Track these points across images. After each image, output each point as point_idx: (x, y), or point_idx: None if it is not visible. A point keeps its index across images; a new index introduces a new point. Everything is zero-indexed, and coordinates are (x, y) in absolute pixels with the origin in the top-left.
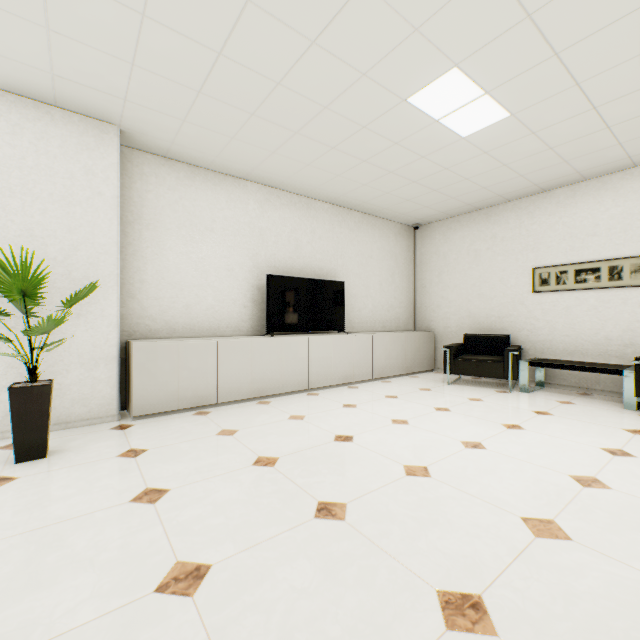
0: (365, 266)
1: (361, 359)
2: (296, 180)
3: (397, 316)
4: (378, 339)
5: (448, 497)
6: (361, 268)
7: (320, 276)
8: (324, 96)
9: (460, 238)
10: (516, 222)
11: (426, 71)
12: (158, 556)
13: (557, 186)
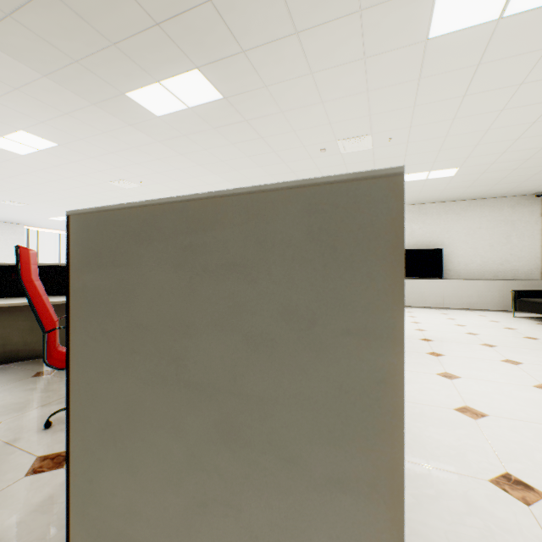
0: (472, 235)
1: (450, 295)
2: None
3: (514, 268)
4: (468, 283)
5: None
6: (468, 237)
7: (429, 246)
8: None
9: None
10: None
11: None
12: None
13: None
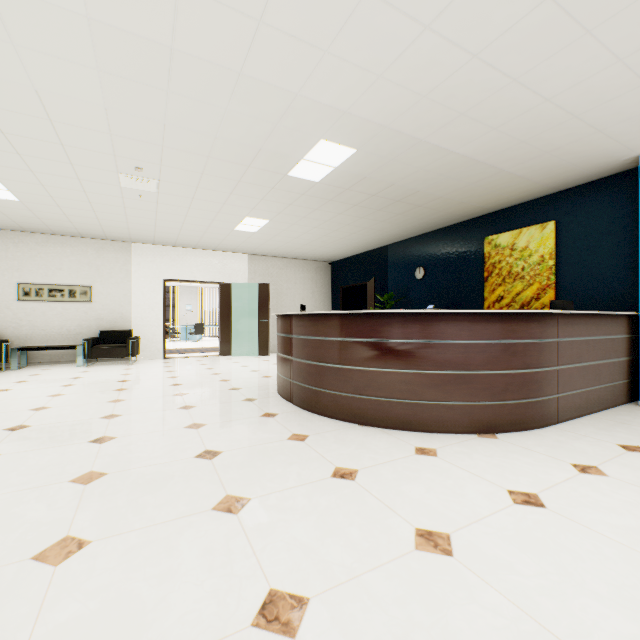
0: None
1: None
2: None
3: None
4: None
5: (10, 401)
6: None
7: None
8: None
9: None
10: (4, 247)
11: None
12: None
13: (38, 232)
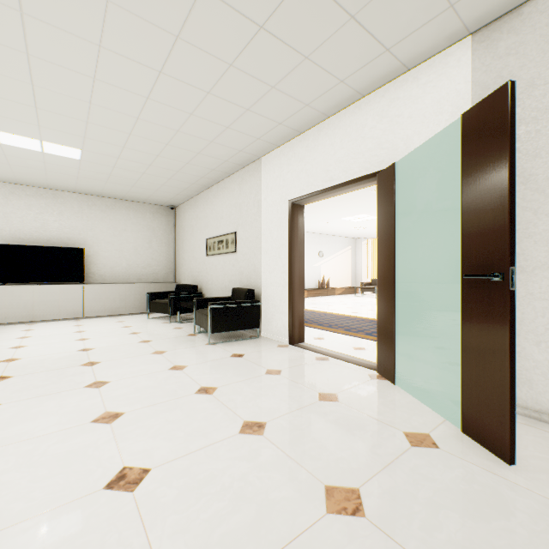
0: (119, 236)
1: (93, 301)
2: (25, 180)
3: (155, 272)
4: (113, 288)
5: None
6: (114, 238)
7: (69, 244)
8: None
9: (188, 216)
10: (203, 207)
11: None
12: None
13: (211, 184)
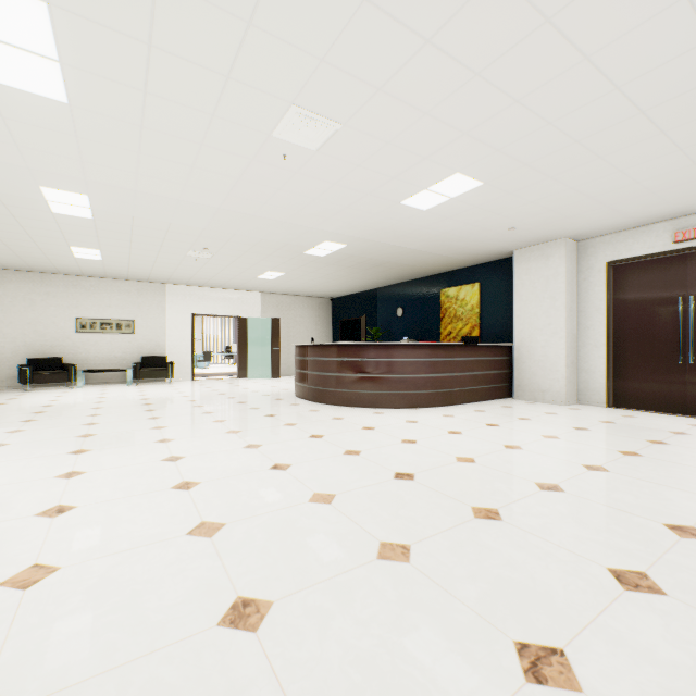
0: None
1: None
2: None
3: None
4: None
5: (120, 402)
6: None
7: None
8: (37, 234)
9: (17, 287)
10: (66, 288)
11: (90, 247)
12: (79, 417)
13: (93, 276)
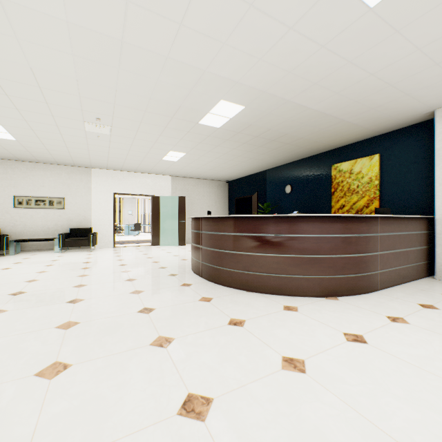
0: None
1: None
2: None
3: None
4: None
5: (11, 276)
6: None
7: None
8: None
9: None
10: (5, 171)
11: None
12: None
13: (28, 161)
